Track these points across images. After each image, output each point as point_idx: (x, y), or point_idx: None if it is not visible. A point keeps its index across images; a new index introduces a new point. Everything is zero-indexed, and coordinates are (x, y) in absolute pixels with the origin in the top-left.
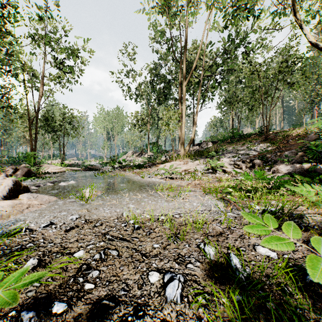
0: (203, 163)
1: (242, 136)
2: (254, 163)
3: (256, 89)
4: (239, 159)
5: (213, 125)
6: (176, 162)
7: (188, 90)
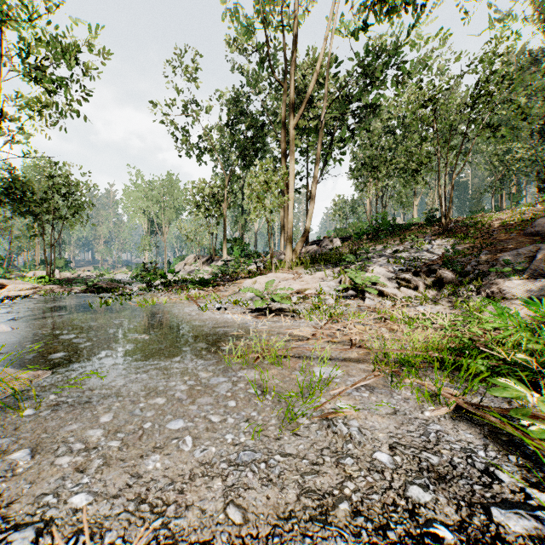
0: (331, 276)
1: (394, 227)
2: (440, 277)
3: (426, 138)
4: (404, 268)
5: (340, 210)
6: (278, 275)
7: (298, 142)
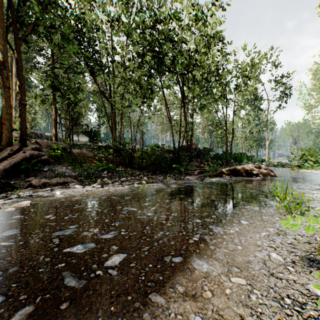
0: None
1: None
2: None
3: None
4: None
5: None
6: None
7: None
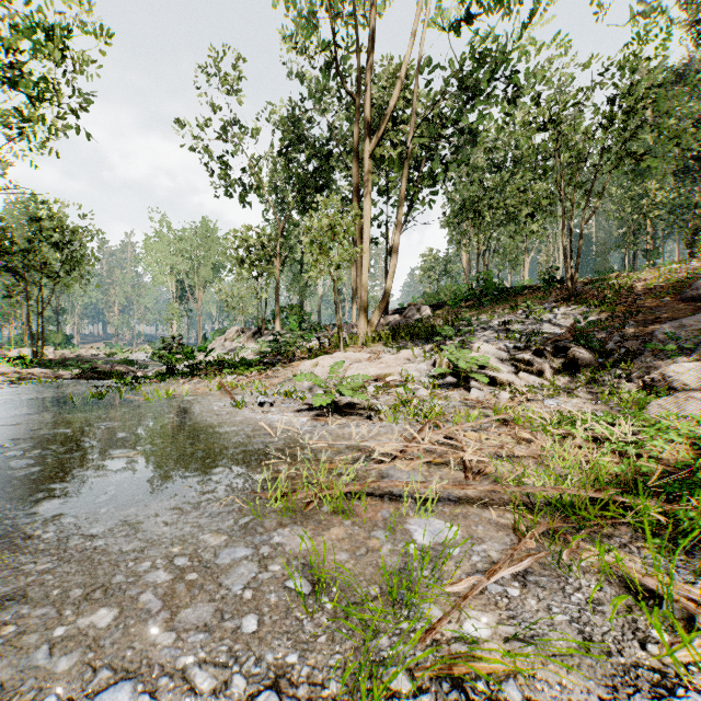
0: (421, 356)
1: (501, 291)
2: (574, 358)
3: (546, 172)
4: (521, 345)
5: (429, 270)
6: (348, 355)
7: (375, 178)
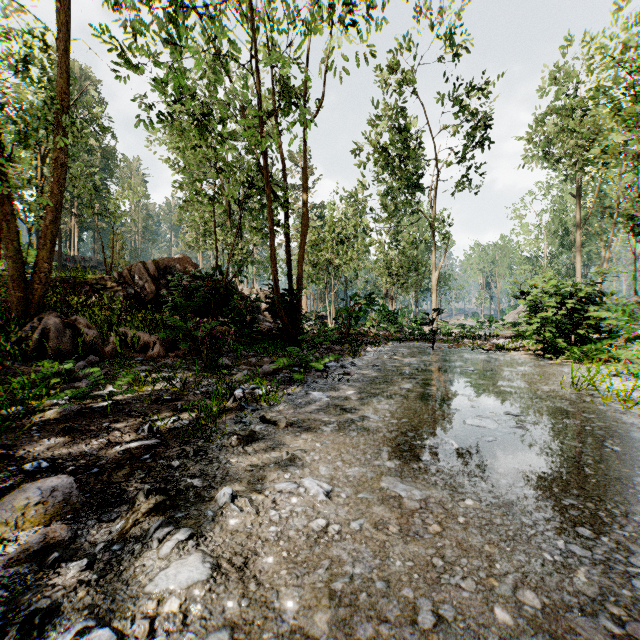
0: None
1: None
2: None
3: None
4: None
5: None
6: None
7: None
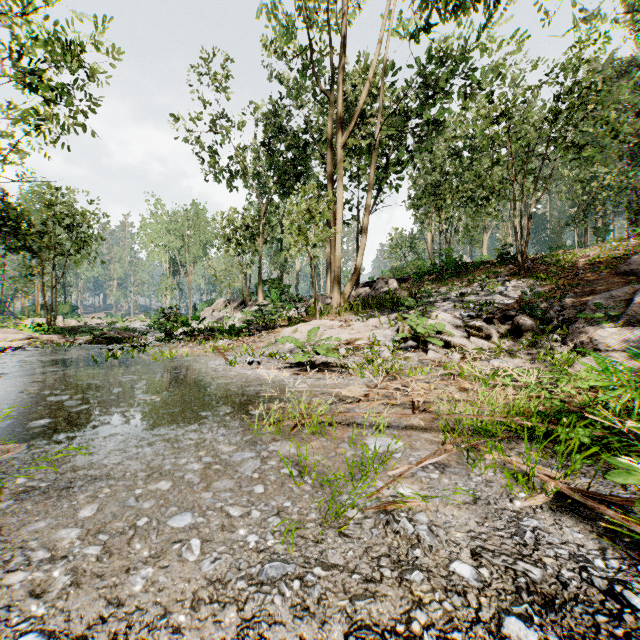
0: (387, 324)
1: (461, 266)
2: (518, 324)
3: (499, 160)
4: (474, 314)
5: (396, 246)
6: (323, 322)
7: (347, 166)
